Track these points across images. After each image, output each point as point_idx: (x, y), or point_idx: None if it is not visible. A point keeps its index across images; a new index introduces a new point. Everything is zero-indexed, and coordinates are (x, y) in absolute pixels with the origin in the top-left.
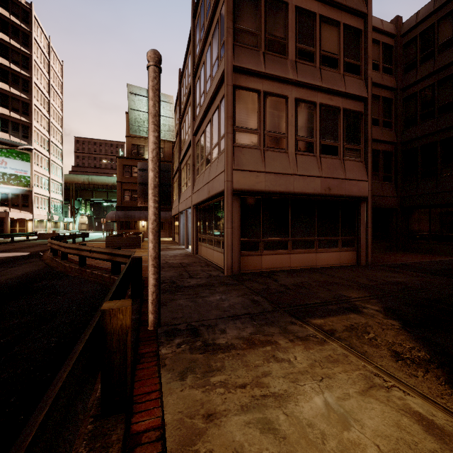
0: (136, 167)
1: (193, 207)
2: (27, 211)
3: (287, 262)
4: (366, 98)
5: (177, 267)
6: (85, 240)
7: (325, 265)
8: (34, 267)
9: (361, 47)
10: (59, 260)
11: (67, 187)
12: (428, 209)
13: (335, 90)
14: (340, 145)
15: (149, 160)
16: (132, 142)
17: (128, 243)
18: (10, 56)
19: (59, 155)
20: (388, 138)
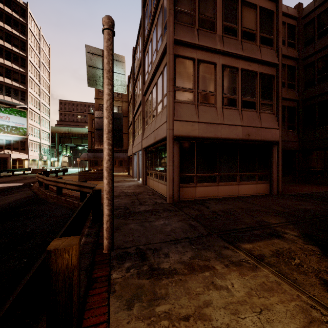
0: None
1: (143, 149)
2: (24, 153)
3: (215, 192)
4: (277, 64)
5: (130, 195)
6: (65, 174)
7: (245, 194)
8: (23, 195)
9: (273, 24)
10: (42, 189)
11: (53, 135)
12: (324, 151)
13: (253, 58)
14: (257, 101)
15: (104, 109)
16: (99, 102)
17: (95, 176)
18: (12, 42)
19: (47, 112)
20: (292, 96)
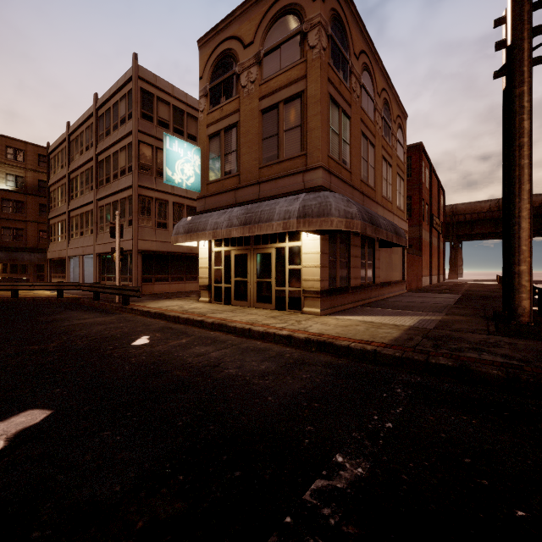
0: None
1: (96, 254)
2: None
3: (168, 288)
4: None
5: None
6: None
7: (190, 290)
8: None
9: None
10: None
11: None
12: None
13: (195, 199)
14: None
15: (117, 247)
16: None
17: None
18: None
19: None
20: None
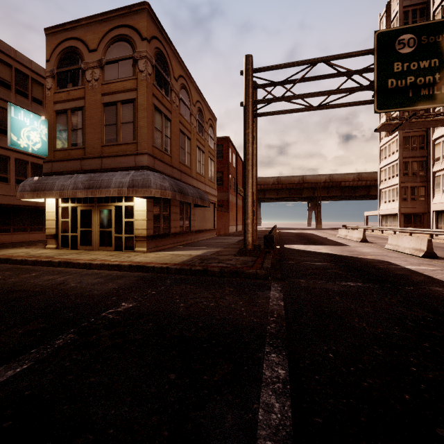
0: None
1: None
2: None
3: (10, 239)
4: None
5: None
6: None
7: (35, 239)
8: None
9: None
10: None
11: None
12: None
13: (41, 157)
14: None
15: None
16: None
17: None
18: None
19: None
20: None
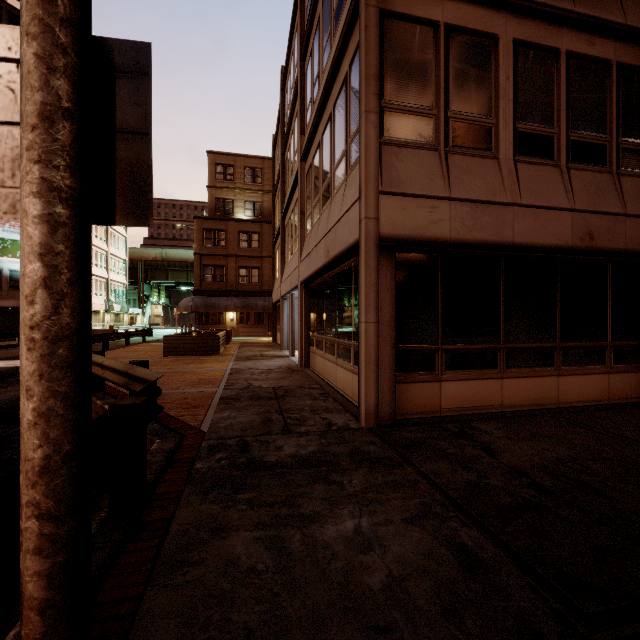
0: (221, 231)
1: (301, 285)
2: None
3: (494, 395)
4: None
5: (265, 398)
6: (150, 339)
7: (576, 401)
8: None
9: None
10: None
11: (134, 265)
12: None
13: (603, 21)
14: (611, 143)
15: None
16: (216, 195)
17: (199, 346)
18: None
19: None
20: None
